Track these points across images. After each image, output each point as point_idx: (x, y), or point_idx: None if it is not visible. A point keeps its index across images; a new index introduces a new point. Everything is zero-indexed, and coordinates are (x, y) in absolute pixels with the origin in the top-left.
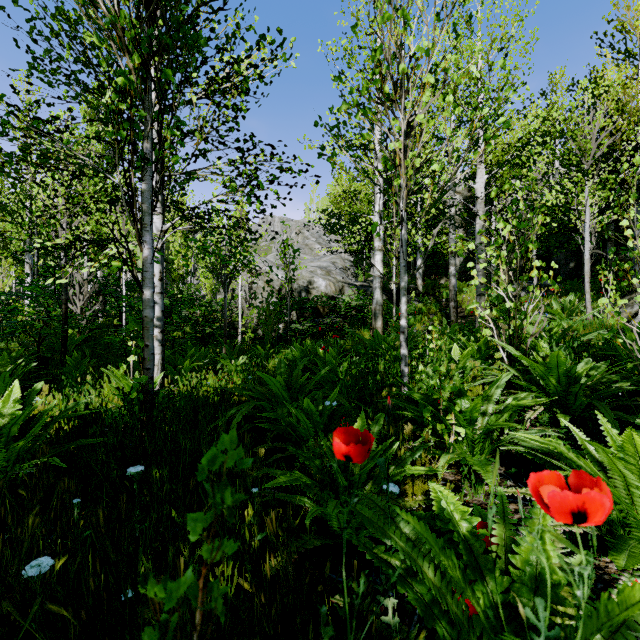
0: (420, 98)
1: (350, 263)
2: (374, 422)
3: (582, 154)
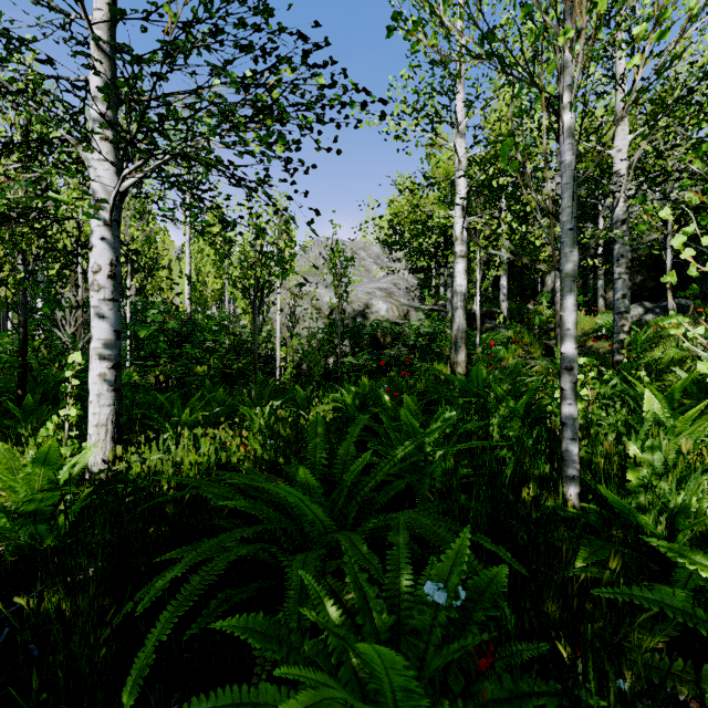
0: None
1: (415, 285)
2: None
3: None
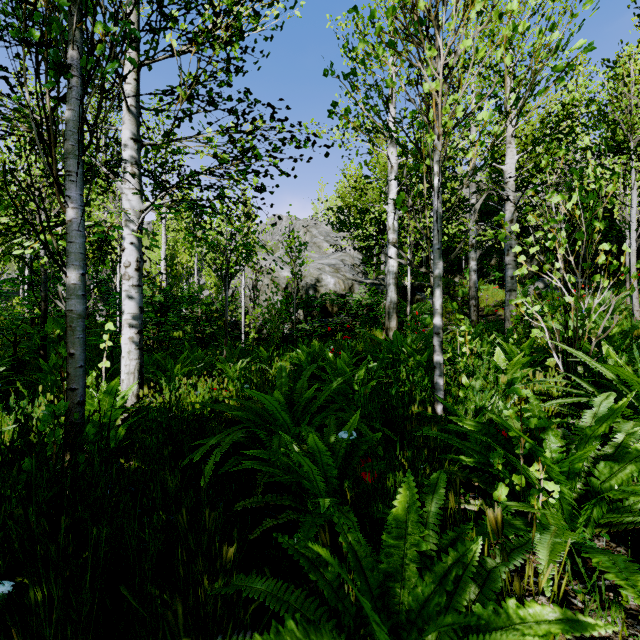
0: (467, 15)
1: (359, 261)
2: (428, 490)
3: (631, 128)
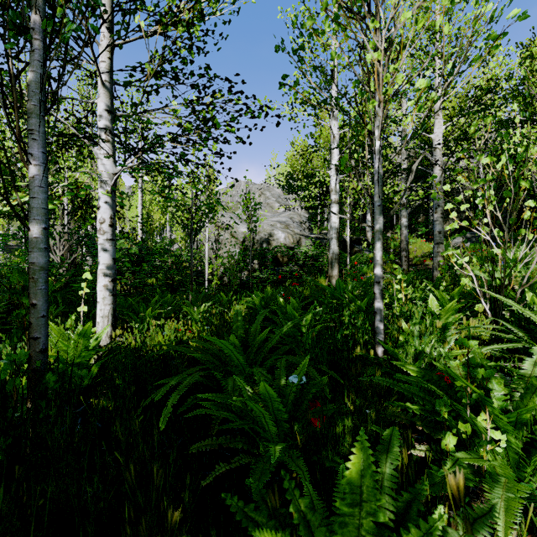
0: None
1: (306, 218)
2: (381, 449)
3: None
